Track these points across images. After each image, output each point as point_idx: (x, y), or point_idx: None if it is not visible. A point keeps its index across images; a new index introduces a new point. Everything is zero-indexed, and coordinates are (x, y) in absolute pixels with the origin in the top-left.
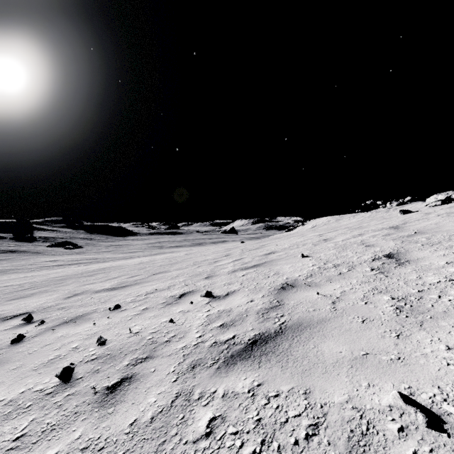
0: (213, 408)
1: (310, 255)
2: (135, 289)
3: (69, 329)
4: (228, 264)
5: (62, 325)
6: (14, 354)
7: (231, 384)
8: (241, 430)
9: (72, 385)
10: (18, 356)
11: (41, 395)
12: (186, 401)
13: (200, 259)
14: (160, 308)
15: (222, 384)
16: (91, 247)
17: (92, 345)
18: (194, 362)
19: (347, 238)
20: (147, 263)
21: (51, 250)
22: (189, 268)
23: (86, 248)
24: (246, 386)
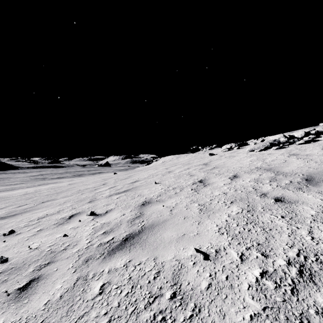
0: (103, 279)
1: (160, 182)
2: (26, 216)
3: None
4: (106, 191)
5: None
6: None
7: (113, 265)
8: (120, 285)
9: None
10: None
11: None
12: (84, 280)
13: (82, 188)
14: (54, 227)
15: (107, 266)
16: None
17: None
18: (86, 258)
19: (181, 171)
20: (33, 193)
21: None
22: (74, 195)
23: None
24: (122, 264)
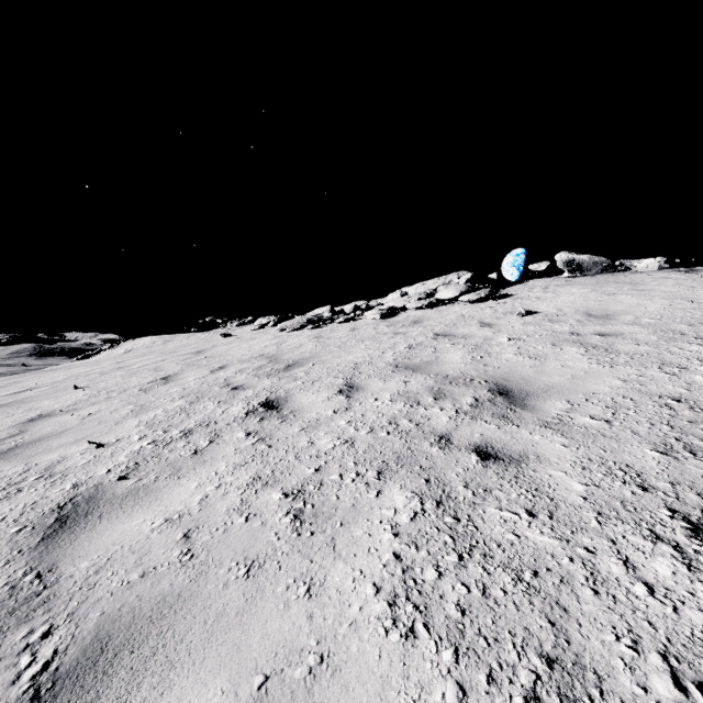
0: None
1: (87, 386)
2: None
3: None
4: None
5: None
6: None
7: None
8: None
9: None
10: None
11: None
12: None
13: None
14: None
15: None
16: None
17: None
18: None
19: (146, 365)
20: None
21: None
22: None
23: None
24: None
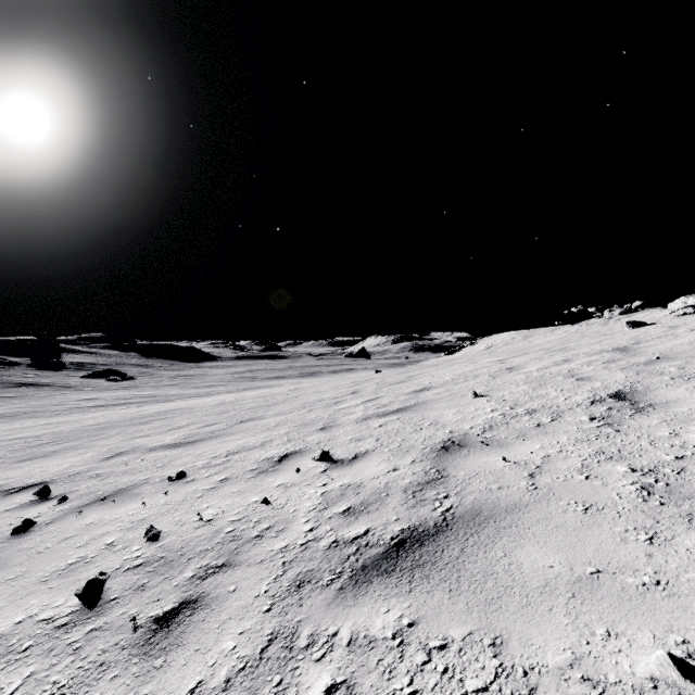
0: (333, 666)
1: (487, 394)
2: (210, 445)
3: (105, 512)
4: (357, 408)
5: (93, 504)
6: (15, 553)
7: (363, 621)
8: None
9: (99, 612)
10: (20, 556)
11: (49, 629)
12: (285, 649)
13: (312, 399)
14: (248, 478)
15: (347, 619)
16: (147, 379)
17: (138, 541)
18: (300, 576)
19: (546, 367)
20: (231, 404)
21: (87, 382)
22: (294, 413)
23: (141, 380)
24: (389, 627)
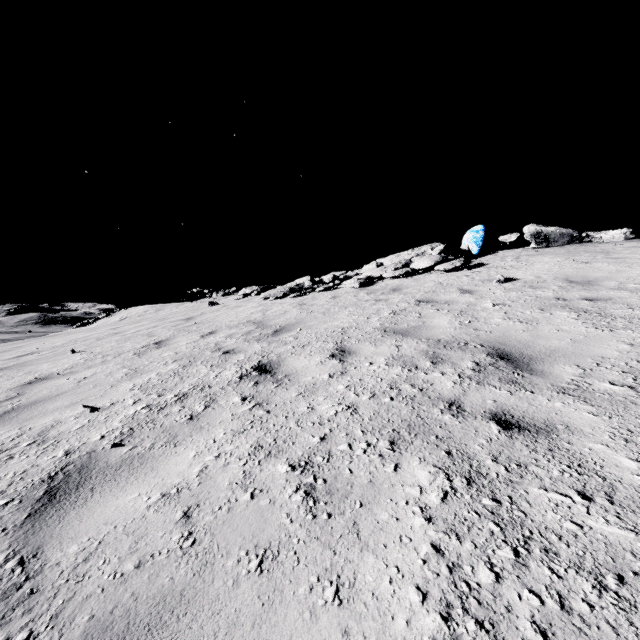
0: None
1: (84, 350)
2: None
3: None
4: None
5: None
6: None
7: None
8: None
9: None
10: None
11: None
12: None
13: None
14: None
15: None
16: None
17: None
18: None
19: (140, 330)
20: None
21: None
22: None
23: None
24: None
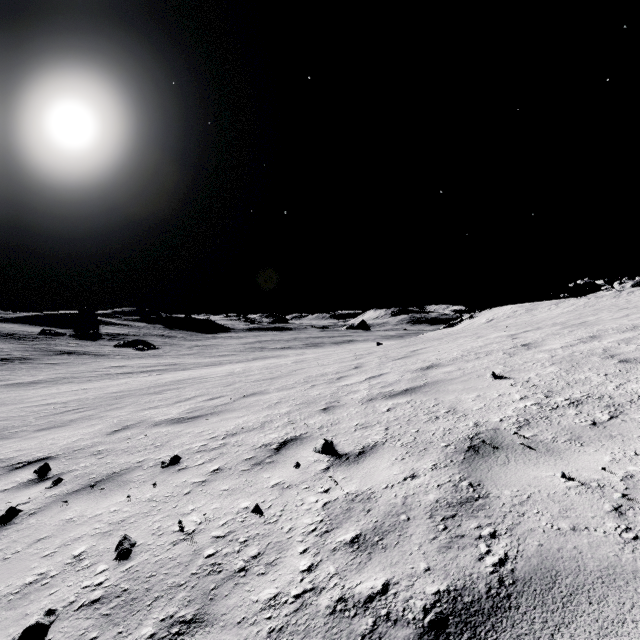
0: None
1: (508, 375)
2: (210, 423)
3: (88, 504)
4: (360, 385)
5: (82, 491)
6: None
7: None
8: None
9: None
10: None
11: None
12: None
13: (315, 373)
14: (242, 471)
15: None
16: (169, 348)
17: (106, 556)
18: None
19: (571, 344)
20: (238, 375)
21: (119, 351)
22: (297, 388)
23: (163, 349)
24: None
